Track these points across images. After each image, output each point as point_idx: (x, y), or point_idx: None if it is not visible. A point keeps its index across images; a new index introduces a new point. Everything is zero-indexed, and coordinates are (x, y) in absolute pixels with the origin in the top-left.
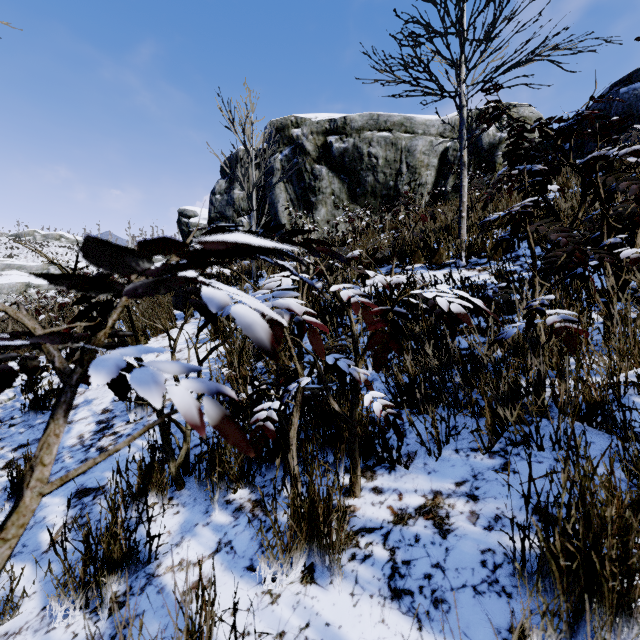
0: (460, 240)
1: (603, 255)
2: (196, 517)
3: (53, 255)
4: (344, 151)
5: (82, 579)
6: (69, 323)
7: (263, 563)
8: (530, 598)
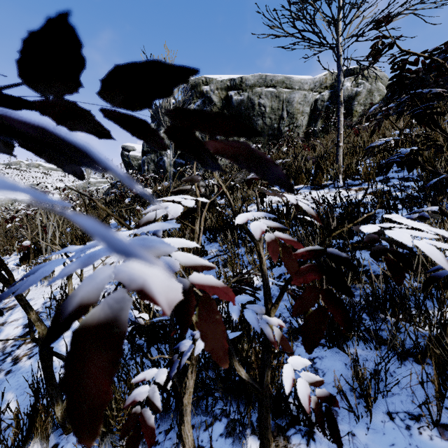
0: (338, 165)
1: None
2: None
3: (33, 178)
4: (241, 102)
5: None
6: None
7: None
8: None
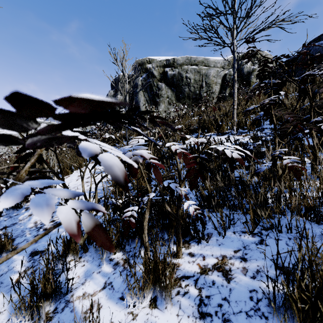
0: (233, 120)
1: (312, 127)
2: (93, 268)
3: None
4: (173, 75)
5: (29, 304)
6: (14, 164)
7: (128, 297)
8: (278, 320)
